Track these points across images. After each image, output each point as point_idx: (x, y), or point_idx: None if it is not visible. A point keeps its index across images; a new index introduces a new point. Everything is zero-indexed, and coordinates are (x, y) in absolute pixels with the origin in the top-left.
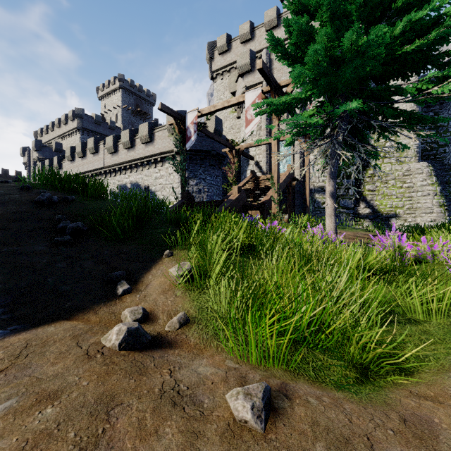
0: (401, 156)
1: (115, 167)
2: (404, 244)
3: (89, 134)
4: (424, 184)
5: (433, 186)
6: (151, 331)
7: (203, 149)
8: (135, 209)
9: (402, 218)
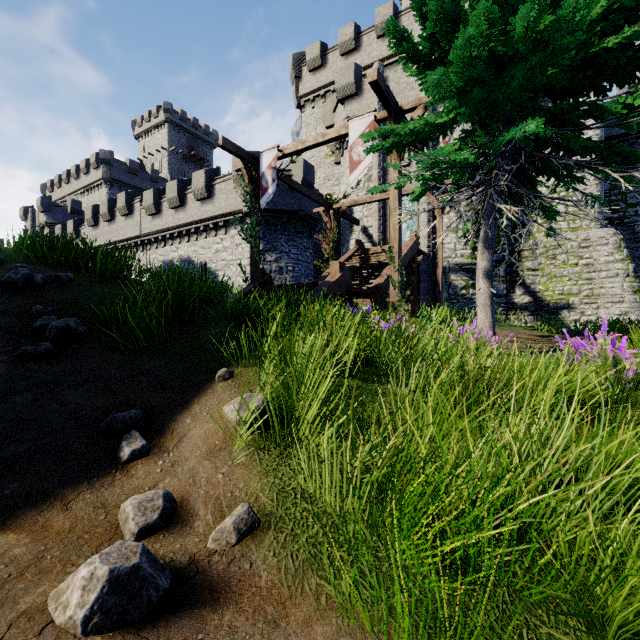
0: (575, 219)
1: (158, 235)
2: (623, 355)
3: (121, 189)
4: (610, 260)
5: (624, 263)
6: (177, 553)
7: (285, 208)
8: (172, 296)
9: (577, 310)
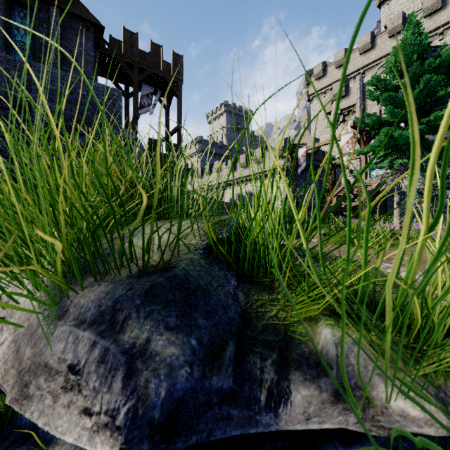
0: None
1: (234, 181)
2: (419, 228)
3: (206, 154)
4: None
5: None
6: None
7: None
8: None
9: None
